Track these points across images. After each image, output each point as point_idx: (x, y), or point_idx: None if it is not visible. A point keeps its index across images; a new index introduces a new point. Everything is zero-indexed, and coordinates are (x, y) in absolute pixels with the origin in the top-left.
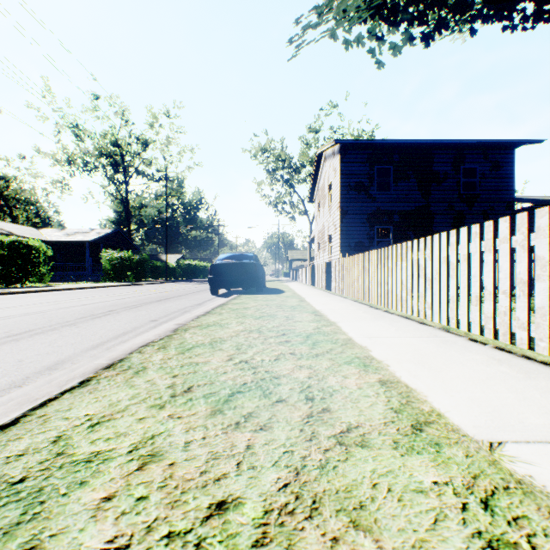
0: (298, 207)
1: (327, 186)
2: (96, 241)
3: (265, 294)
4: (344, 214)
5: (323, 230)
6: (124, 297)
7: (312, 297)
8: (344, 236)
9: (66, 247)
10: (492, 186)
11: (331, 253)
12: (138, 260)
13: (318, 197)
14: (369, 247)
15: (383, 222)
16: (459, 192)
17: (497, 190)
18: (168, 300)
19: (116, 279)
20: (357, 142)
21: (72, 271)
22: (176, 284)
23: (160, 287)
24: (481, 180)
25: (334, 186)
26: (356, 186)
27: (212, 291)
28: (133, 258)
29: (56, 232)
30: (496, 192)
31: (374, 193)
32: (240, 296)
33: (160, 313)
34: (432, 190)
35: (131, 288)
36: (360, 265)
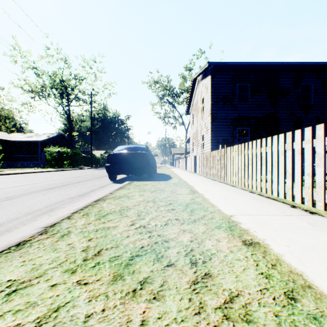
0: (178, 120)
1: (200, 100)
2: (46, 141)
3: (154, 180)
4: (214, 119)
5: (197, 132)
6: (27, 184)
7: (200, 185)
8: (214, 135)
9: (27, 145)
10: (323, 98)
11: (203, 148)
12: (72, 154)
13: (193, 110)
14: (233, 143)
15: (243, 124)
16: (298, 102)
17: (326, 101)
18: (62, 187)
19: (55, 166)
20: (224, 64)
21: (29, 161)
22: (95, 169)
23: (79, 172)
24: (314, 94)
25: (206, 99)
26: (223, 98)
27: (110, 177)
28: (68, 152)
29: (20, 135)
30: (325, 103)
31: (236, 103)
32: (130, 183)
33: (6, 215)
34: (279, 101)
35: (56, 173)
36: (250, 153)
